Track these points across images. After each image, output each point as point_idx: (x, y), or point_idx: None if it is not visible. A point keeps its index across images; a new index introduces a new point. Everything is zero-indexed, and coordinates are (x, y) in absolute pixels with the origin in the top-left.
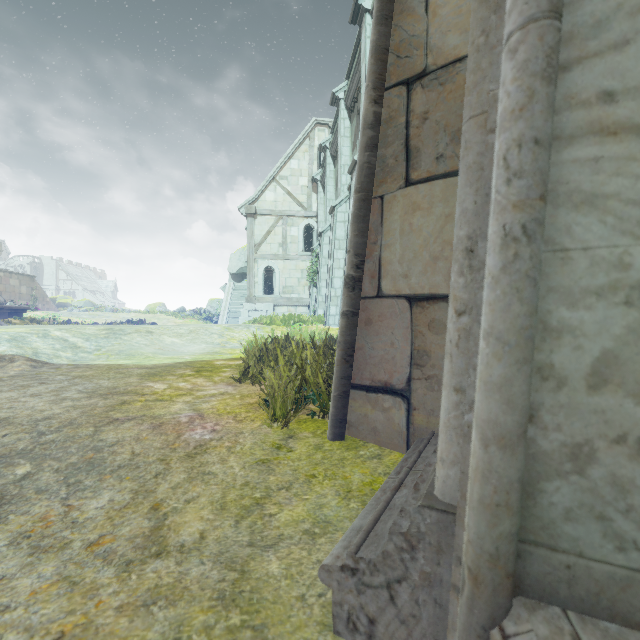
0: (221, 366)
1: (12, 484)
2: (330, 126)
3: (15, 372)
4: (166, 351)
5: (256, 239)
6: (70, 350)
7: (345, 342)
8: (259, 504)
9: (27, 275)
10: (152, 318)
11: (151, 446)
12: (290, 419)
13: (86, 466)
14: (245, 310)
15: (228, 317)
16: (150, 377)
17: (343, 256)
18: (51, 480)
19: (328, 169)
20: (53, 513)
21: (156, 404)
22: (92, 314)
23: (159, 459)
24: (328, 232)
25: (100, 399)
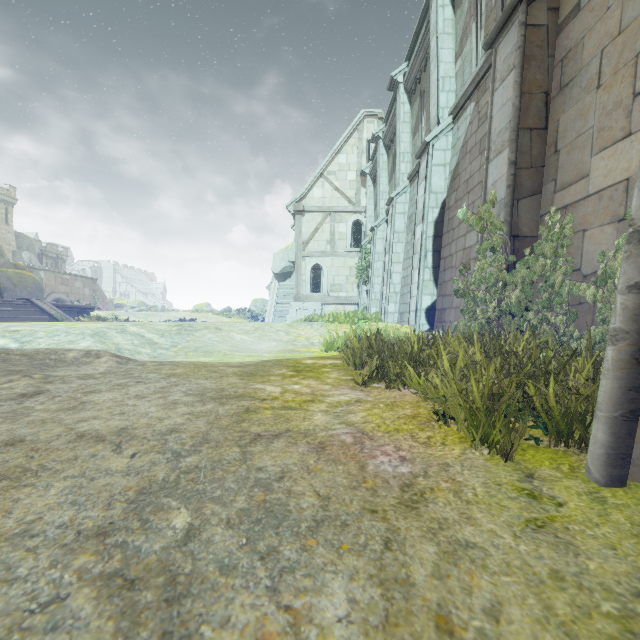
0: (316, 365)
1: (176, 549)
2: (379, 117)
3: (104, 368)
4: (239, 348)
5: (304, 237)
6: (148, 346)
7: (639, 332)
8: (637, 635)
9: (90, 278)
10: (201, 317)
11: (335, 483)
12: (515, 447)
13: (266, 517)
14: (293, 309)
15: (274, 316)
16: (250, 377)
17: (402, 250)
18: (230, 544)
19: (381, 160)
20: (272, 627)
21: (289, 413)
22: (147, 313)
23: (365, 509)
24: (381, 226)
25: (216, 404)
